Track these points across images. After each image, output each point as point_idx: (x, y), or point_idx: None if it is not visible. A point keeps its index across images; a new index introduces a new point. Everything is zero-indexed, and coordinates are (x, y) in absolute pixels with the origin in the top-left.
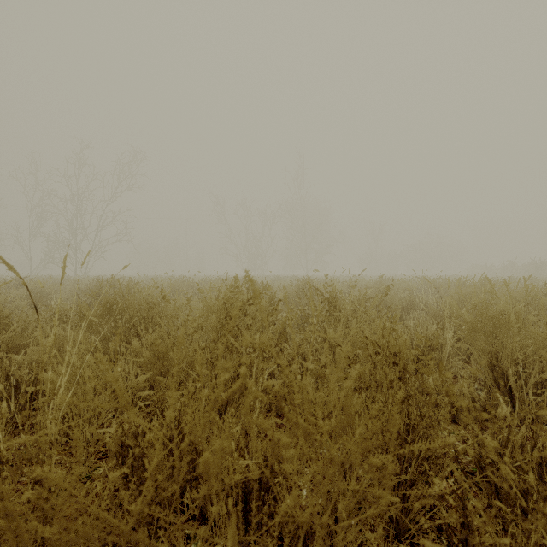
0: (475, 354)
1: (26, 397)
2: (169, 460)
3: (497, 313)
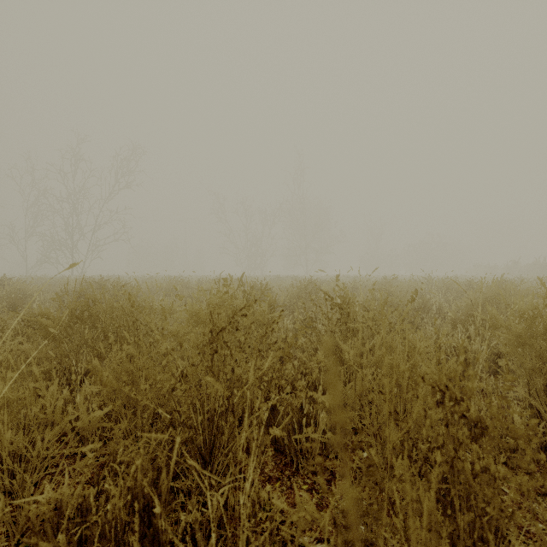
0: (517, 371)
1: None
2: None
3: None
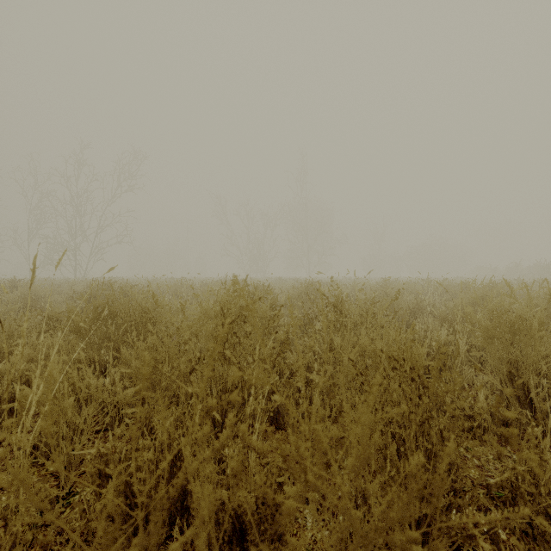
0: (491, 362)
1: (8, 410)
2: (156, 489)
3: (517, 319)
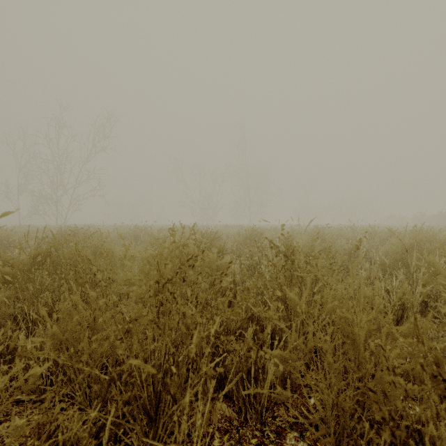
0: None
1: None
2: None
3: None
